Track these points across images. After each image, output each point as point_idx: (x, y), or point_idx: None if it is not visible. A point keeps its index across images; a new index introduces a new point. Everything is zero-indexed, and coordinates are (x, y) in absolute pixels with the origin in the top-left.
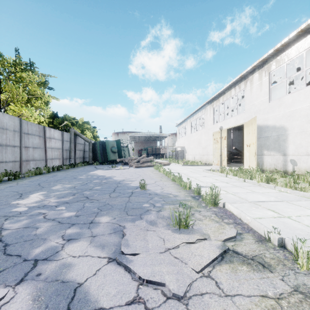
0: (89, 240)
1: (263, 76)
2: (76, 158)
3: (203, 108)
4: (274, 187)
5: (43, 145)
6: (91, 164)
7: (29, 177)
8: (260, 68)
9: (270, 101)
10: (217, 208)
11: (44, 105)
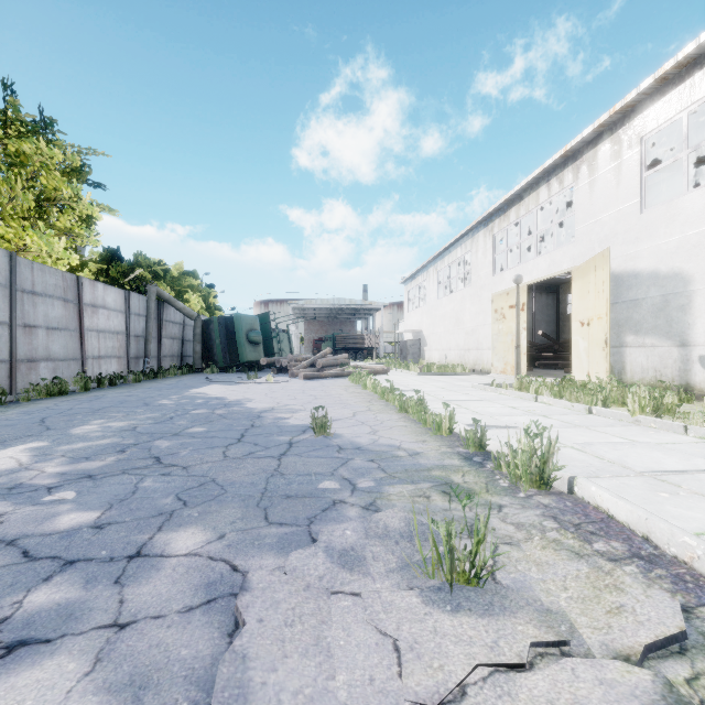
0: (93, 652)
1: (623, 148)
2: (162, 356)
3: (468, 237)
4: (683, 427)
5: (75, 322)
6: (200, 372)
7: (29, 401)
8: (617, 128)
9: (643, 210)
10: (551, 494)
11: (82, 227)
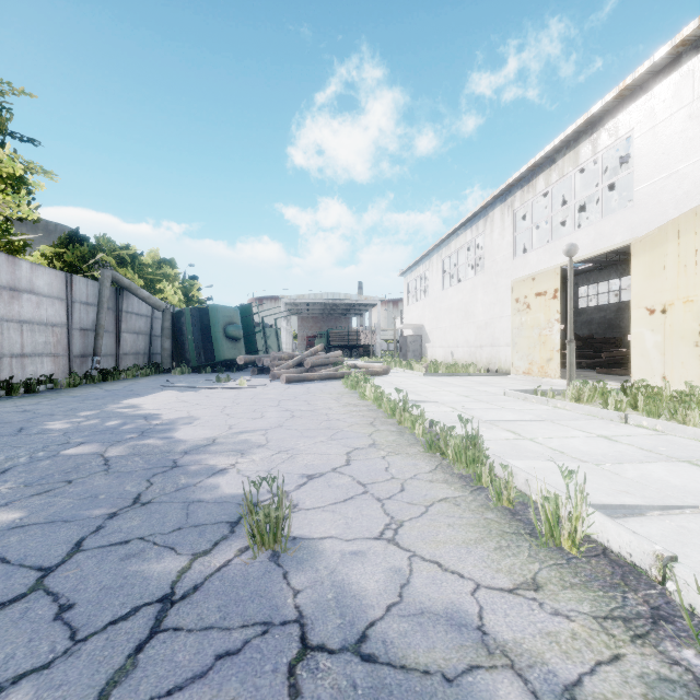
0: None
1: None
2: (122, 354)
3: (480, 217)
4: None
5: None
6: (169, 373)
7: None
8: None
9: None
10: None
11: (7, 192)
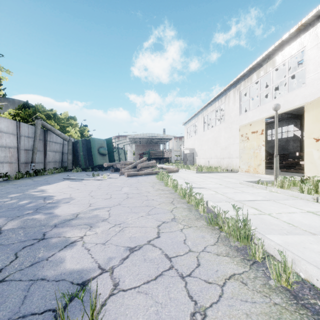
0: None
1: None
2: (47, 162)
3: (223, 95)
4: None
5: None
6: (71, 171)
7: None
8: None
9: None
10: None
11: None
